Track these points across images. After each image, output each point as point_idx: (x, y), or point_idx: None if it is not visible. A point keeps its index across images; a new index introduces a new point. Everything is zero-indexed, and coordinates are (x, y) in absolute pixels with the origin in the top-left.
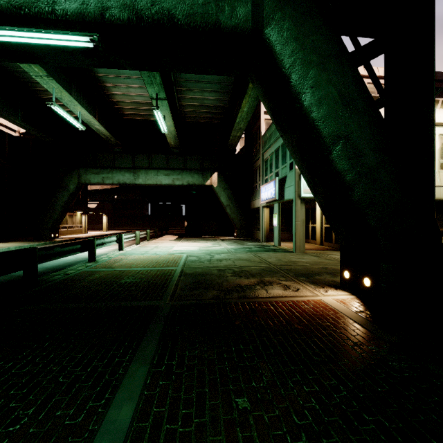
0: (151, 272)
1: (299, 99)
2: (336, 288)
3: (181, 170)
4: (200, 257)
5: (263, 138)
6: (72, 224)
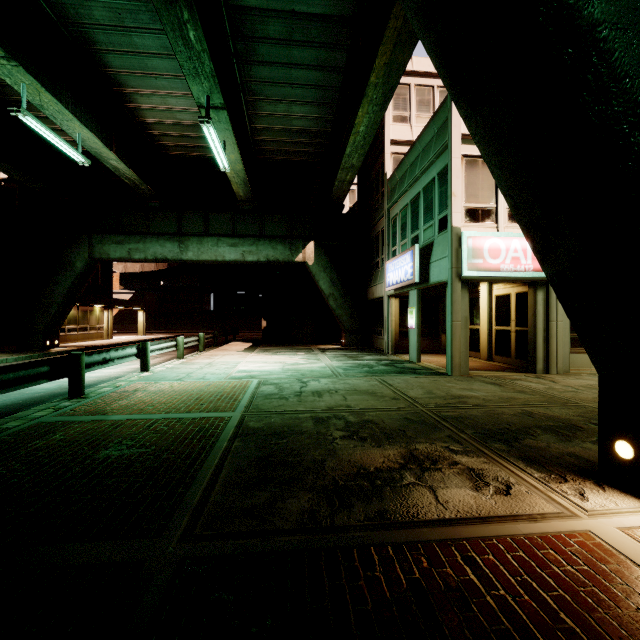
0: (177, 426)
1: None
2: (598, 484)
3: (256, 238)
4: (282, 387)
5: (389, 183)
6: (86, 325)
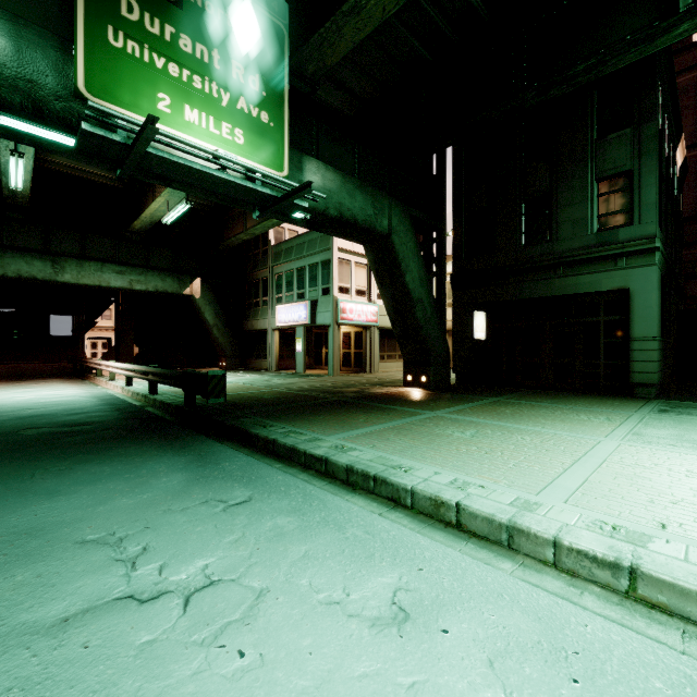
0: (265, 393)
1: (404, 276)
2: (405, 387)
3: (145, 269)
4: (264, 383)
5: (274, 248)
6: None
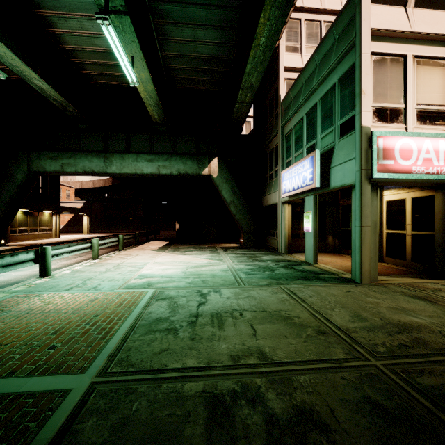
0: None
1: None
2: None
3: (169, 155)
4: (176, 304)
5: (283, 103)
6: (36, 227)
